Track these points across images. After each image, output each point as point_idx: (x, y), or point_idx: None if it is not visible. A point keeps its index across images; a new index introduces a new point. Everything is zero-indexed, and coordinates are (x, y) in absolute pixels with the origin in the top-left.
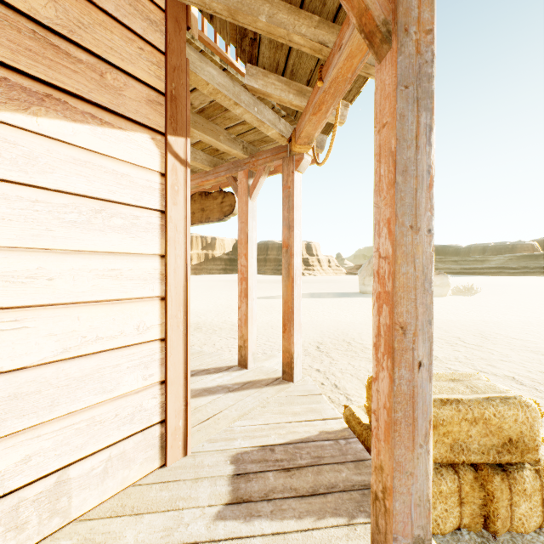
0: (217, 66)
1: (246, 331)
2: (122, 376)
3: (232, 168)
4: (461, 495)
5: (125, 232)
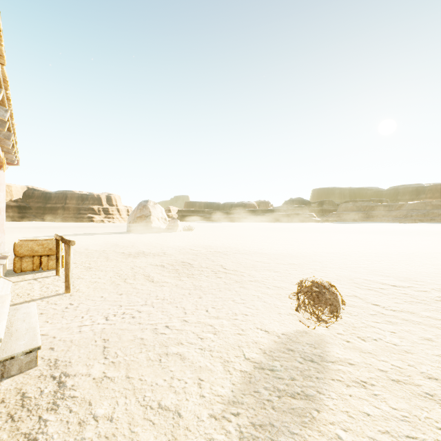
0: None
1: None
2: None
3: None
4: (34, 262)
5: None
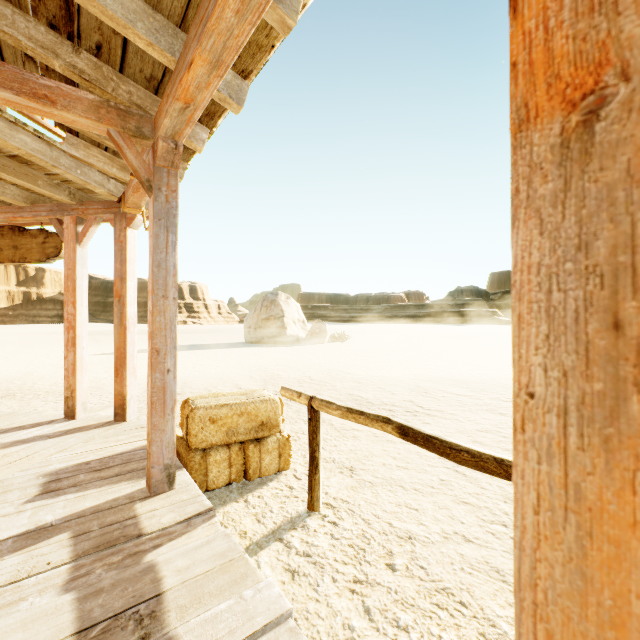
0: (31, 133)
1: (74, 380)
2: None
3: (57, 211)
4: (231, 461)
5: None
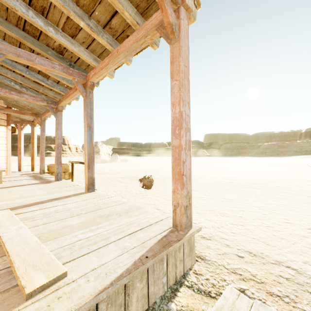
0: None
1: (20, 162)
2: (1, 160)
3: (16, 122)
4: None
5: (1, 140)
